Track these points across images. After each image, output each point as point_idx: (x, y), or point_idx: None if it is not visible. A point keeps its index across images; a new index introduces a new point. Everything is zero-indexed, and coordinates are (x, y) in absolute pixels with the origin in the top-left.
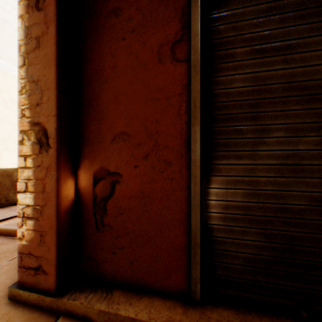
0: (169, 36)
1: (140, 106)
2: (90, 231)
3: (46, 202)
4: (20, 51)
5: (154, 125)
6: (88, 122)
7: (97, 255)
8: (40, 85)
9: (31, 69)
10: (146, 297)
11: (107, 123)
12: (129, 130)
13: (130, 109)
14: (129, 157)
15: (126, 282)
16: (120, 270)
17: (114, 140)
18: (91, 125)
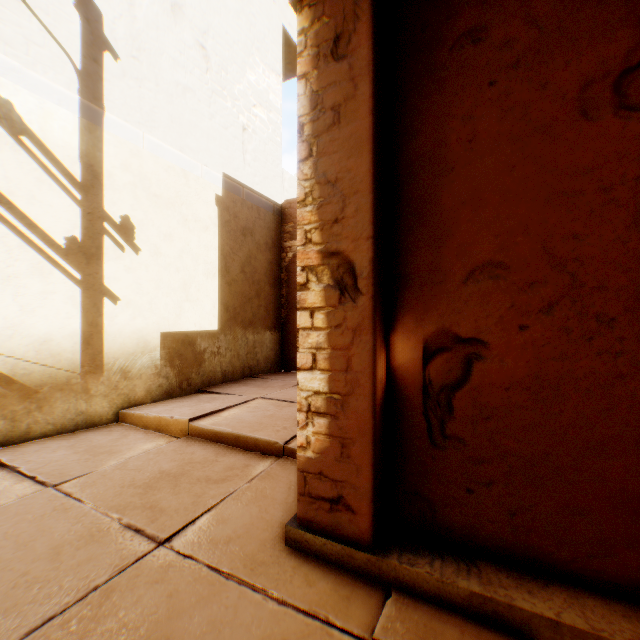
0: (608, 62)
1: (531, 210)
2: (416, 446)
3: (351, 388)
4: (301, 133)
5: (567, 245)
6: (412, 247)
7: (432, 492)
8: (339, 187)
9: (323, 161)
10: (555, 585)
11: (455, 246)
12: (504, 257)
13: (508, 218)
14: (505, 310)
15: (497, 549)
16: (484, 526)
17: (471, 278)
18: (419, 251)
